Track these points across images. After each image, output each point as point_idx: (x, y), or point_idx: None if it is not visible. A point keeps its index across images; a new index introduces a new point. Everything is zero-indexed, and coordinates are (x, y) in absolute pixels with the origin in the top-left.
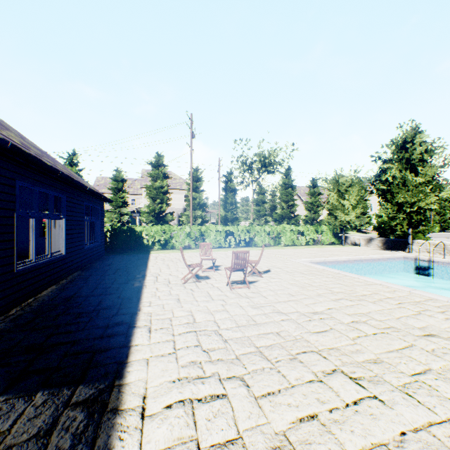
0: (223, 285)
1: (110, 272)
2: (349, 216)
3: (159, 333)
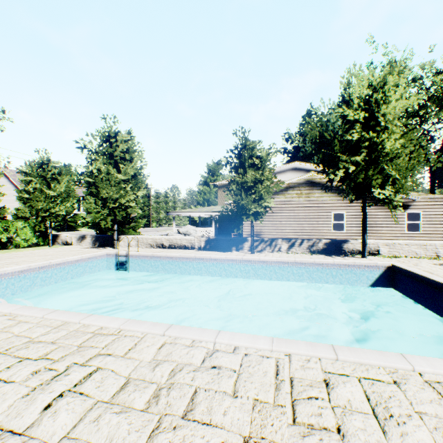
0: None
1: None
2: (59, 211)
3: None
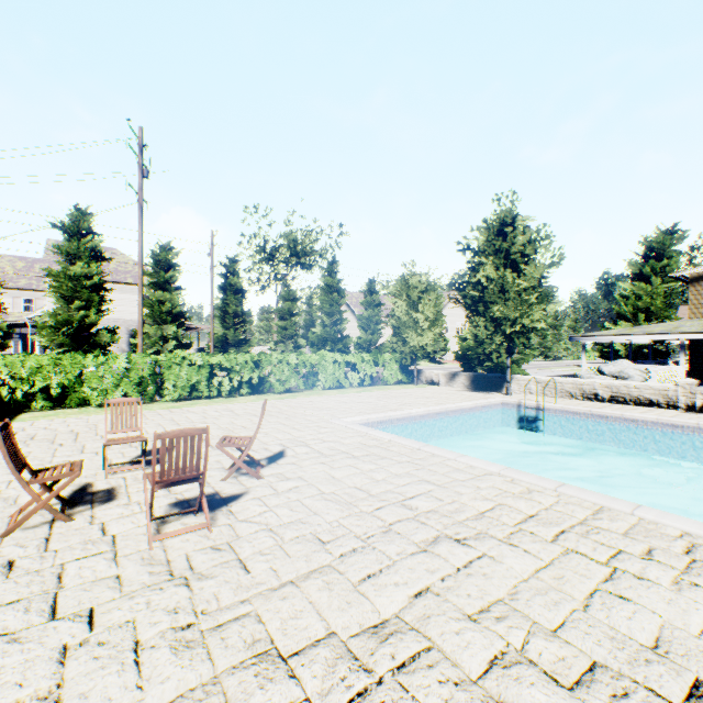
0: (138, 527)
1: None
2: (425, 339)
3: None
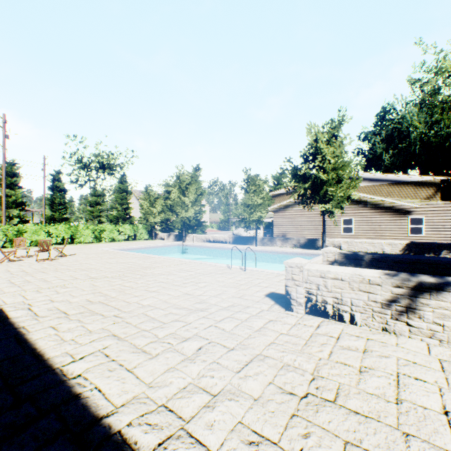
0: (34, 261)
1: None
2: (158, 219)
3: None
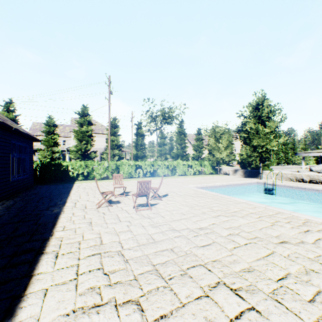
0: (131, 208)
1: (34, 200)
2: (222, 155)
3: (65, 258)
